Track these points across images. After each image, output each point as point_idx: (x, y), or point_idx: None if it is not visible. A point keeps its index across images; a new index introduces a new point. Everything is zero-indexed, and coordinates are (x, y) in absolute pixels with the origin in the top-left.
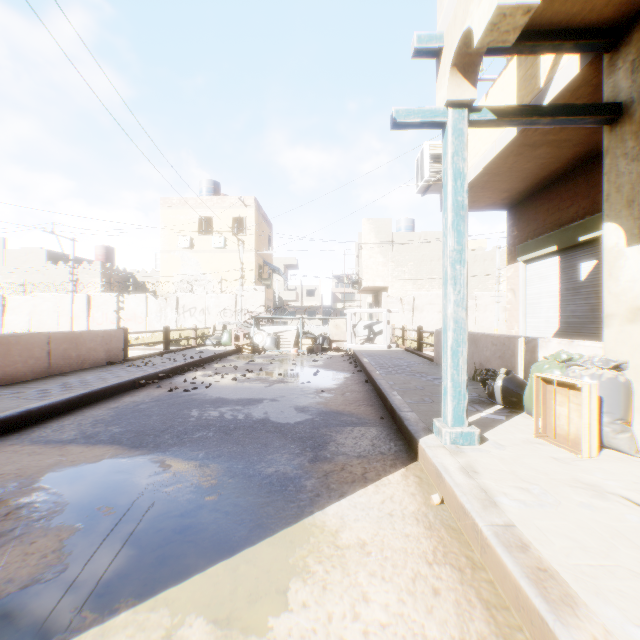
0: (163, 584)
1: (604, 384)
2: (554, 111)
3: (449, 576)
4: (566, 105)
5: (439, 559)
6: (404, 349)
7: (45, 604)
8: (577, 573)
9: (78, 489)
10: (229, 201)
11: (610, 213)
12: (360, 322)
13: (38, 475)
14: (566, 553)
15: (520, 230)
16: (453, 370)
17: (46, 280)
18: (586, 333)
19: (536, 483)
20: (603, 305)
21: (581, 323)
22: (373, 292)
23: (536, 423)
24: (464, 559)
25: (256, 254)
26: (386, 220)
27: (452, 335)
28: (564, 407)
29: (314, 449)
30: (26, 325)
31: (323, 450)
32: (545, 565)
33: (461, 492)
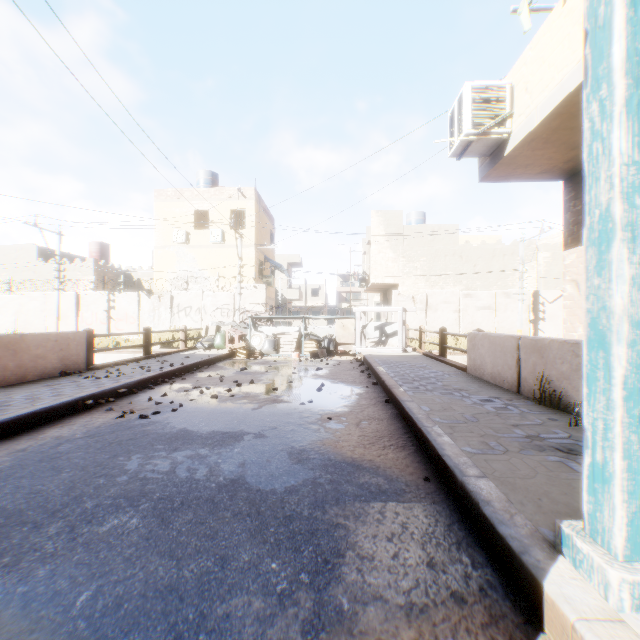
0: None
1: None
2: None
3: None
4: None
5: None
6: (423, 354)
7: None
8: None
9: None
10: (227, 192)
11: None
12: (370, 322)
13: None
14: None
15: None
16: (627, 433)
17: (37, 278)
18: None
19: None
20: None
21: None
22: (381, 290)
23: None
24: None
25: (256, 249)
26: (396, 212)
27: (625, 354)
28: None
29: (315, 576)
30: (12, 325)
31: (333, 580)
32: None
33: None
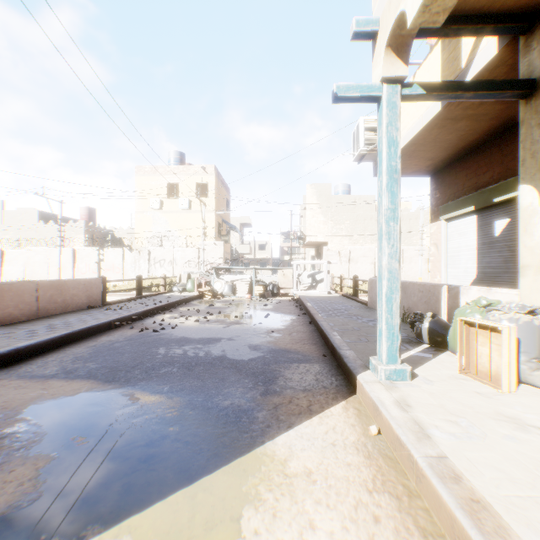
0: (127, 511)
1: (521, 327)
2: (476, 86)
3: (388, 504)
4: (487, 81)
5: (378, 487)
6: (342, 295)
7: (18, 531)
8: (508, 504)
9: (56, 420)
10: (193, 169)
11: (525, 176)
12: (304, 272)
13: (21, 407)
14: (496, 484)
15: (442, 193)
16: (387, 314)
17: (38, 236)
18: (500, 281)
19: (463, 416)
20: (519, 257)
21: (496, 273)
22: (315, 246)
23: (460, 361)
24: (401, 487)
25: (216, 214)
26: (326, 185)
27: (386, 284)
28: (485, 347)
29: (265, 383)
30: (21, 274)
31: (273, 384)
32: (477, 496)
33: (397, 425)
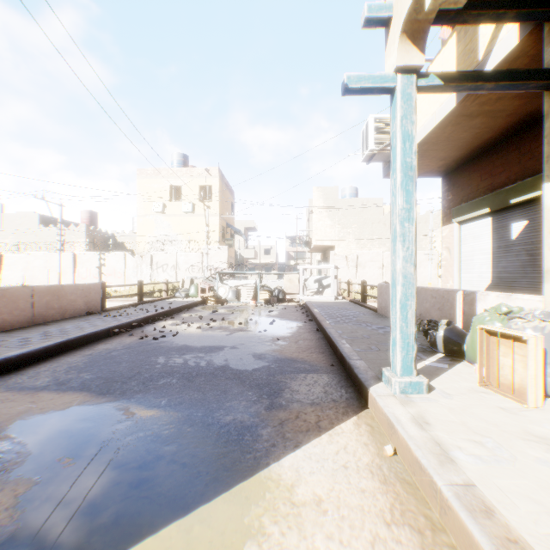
0: (113, 549)
1: (547, 336)
2: (498, 76)
3: (409, 539)
4: (509, 71)
5: (397, 519)
6: (349, 300)
7: None
8: None
9: (42, 438)
10: (196, 171)
11: None
12: (311, 277)
13: (7, 423)
14: (534, 519)
15: (455, 194)
16: (402, 322)
17: (38, 240)
18: (517, 287)
19: (488, 435)
20: (543, 261)
21: (512, 278)
22: (322, 251)
23: (480, 372)
24: (422, 519)
25: (220, 218)
26: (333, 188)
27: (401, 289)
28: (508, 358)
29: (270, 396)
30: (20, 279)
31: (278, 397)
32: (514, 535)
33: (415, 445)
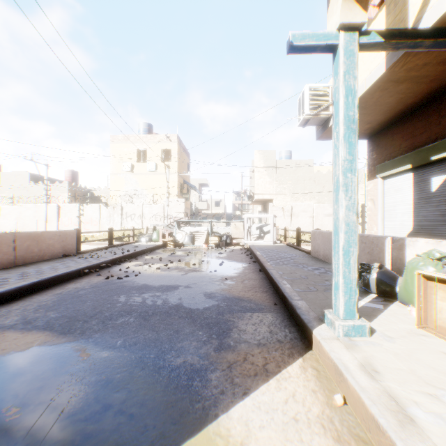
0: None
1: None
2: (436, 34)
3: None
4: None
5: None
6: (286, 244)
7: None
8: None
9: None
10: (159, 138)
11: None
12: (253, 224)
13: None
14: None
15: (378, 153)
16: (344, 268)
17: (29, 194)
18: (437, 233)
19: (441, 387)
20: None
21: (432, 225)
22: (262, 203)
23: (417, 315)
24: None
25: (178, 176)
26: (272, 151)
27: (343, 237)
28: None
29: (219, 336)
30: (14, 226)
31: (227, 337)
32: None
33: (369, 400)
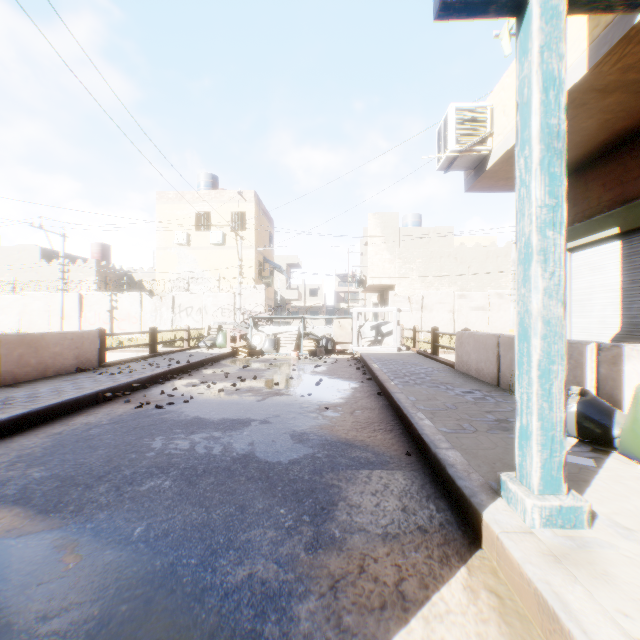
0: None
1: None
2: None
3: None
4: None
5: None
6: (416, 352)
7: None
8: None
9: None
10: (228, 195)
11: None
12: (367, 322)
13: None
14: None
15: None
16: (541, 402)
17: (39, 279)
18: None
19: None
20: None
21: None
22: (378, 291)
23: None
24: None
25: (256, 251)
26: (393, 215)
27: (539, 344)
28: None
29: (315, 517)
30: (16, 325)
31: (328, 520)
32: None
33: None
